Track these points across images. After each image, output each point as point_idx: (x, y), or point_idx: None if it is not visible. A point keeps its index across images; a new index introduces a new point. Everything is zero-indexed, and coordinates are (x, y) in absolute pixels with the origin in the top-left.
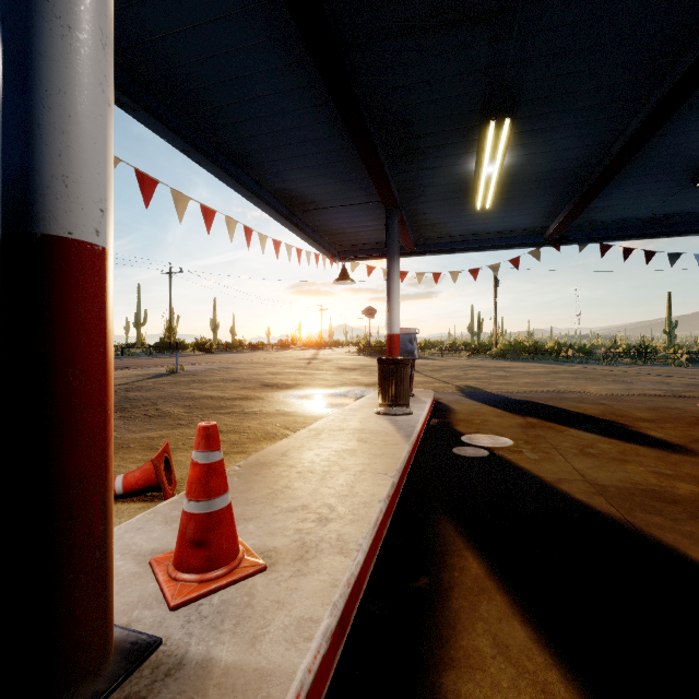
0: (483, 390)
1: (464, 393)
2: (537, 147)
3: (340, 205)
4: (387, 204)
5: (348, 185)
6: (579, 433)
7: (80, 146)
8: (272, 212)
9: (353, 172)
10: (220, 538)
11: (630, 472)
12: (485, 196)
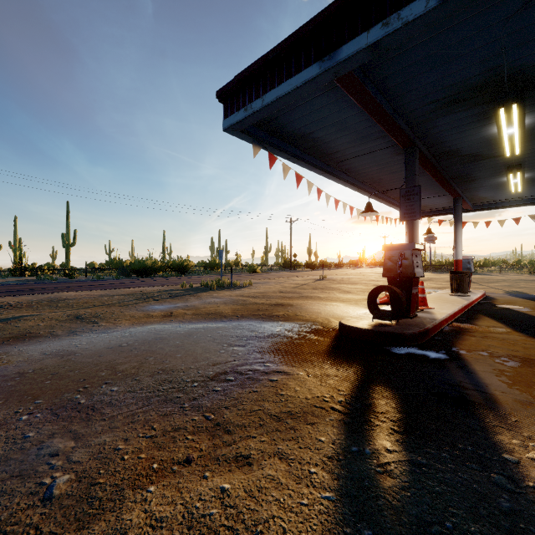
0: (526, 293)
1: (509, 294)
2: None
3: (426, 198)
4: (454, 197)
5: (433, 192)
6: None
7: (417, 241)
8: (392, 206)
9: (437, 188)
10: (425, 301)
11: None
12: (516, 187)
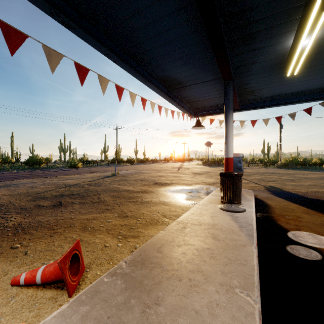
0: (282, 189)
1: (271, 192)
2: None
3: (195, 83)
4: (225, 79)
5: (201, 68)
6: None
7: None
8: (157, 90)
9: (205, 58)
10: None
11: None
12: (295, 65)
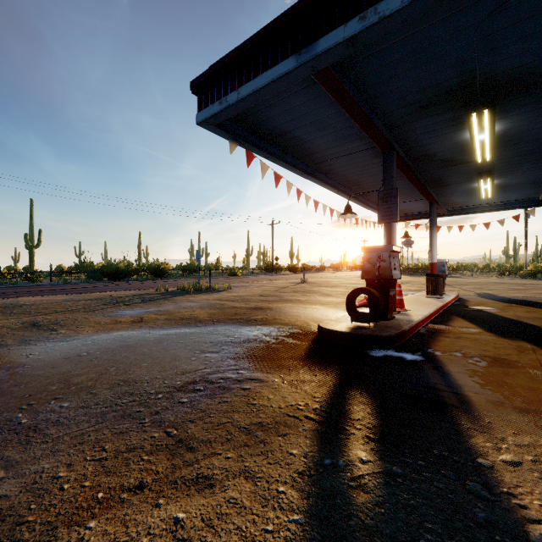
0: (495, 295)
1: (480, 296)
2: (511, 177)
3: (404, 202)
4: (430, 201)
5: (410, 196)
6: (535, 308)
7: (395, 244)
8: (371, 209)
9: (414, 192)
10: (403, 303)
11: (539, 315)
12: (486, 193)
